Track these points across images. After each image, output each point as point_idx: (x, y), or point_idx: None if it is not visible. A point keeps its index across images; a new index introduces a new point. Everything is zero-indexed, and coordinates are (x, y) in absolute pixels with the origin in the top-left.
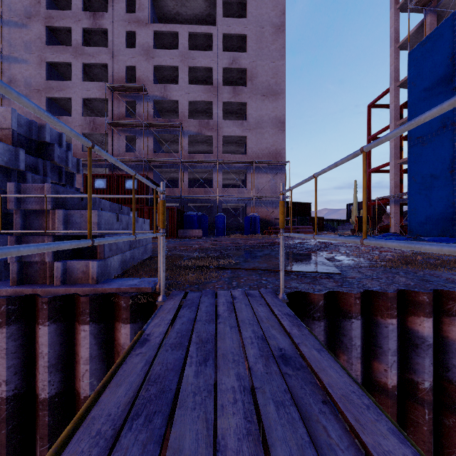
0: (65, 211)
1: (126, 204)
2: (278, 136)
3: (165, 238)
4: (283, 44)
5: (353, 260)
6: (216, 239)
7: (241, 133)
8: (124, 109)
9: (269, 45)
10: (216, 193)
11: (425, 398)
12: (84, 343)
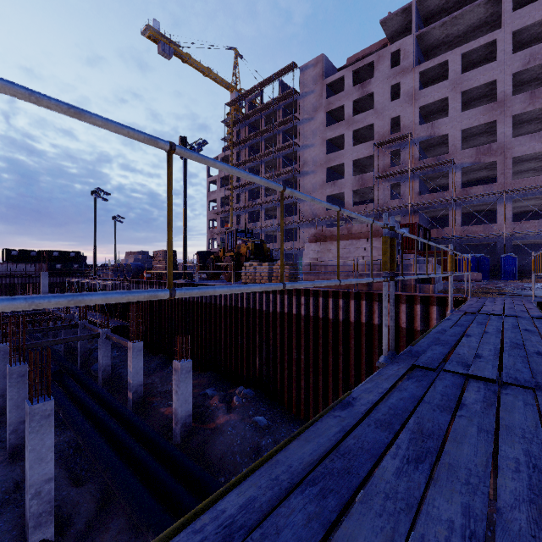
0: (419, 264)
1: None
2: None
3: None
4: None
5: None
6: (501, 283)
7: None
8: (388, 160)
9: None
10: (501, 229)
11: None
12: (434, 313)
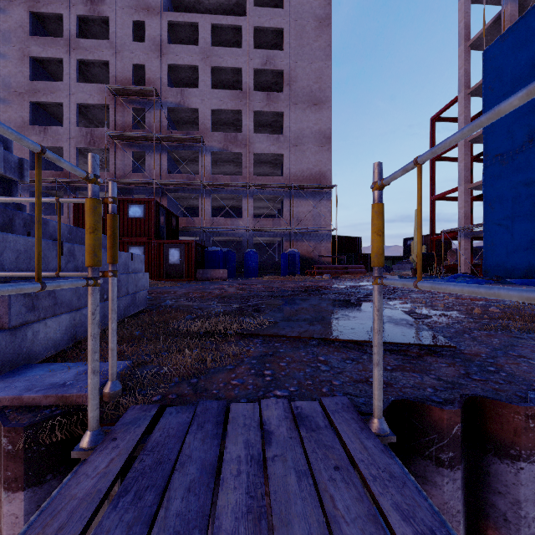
0: None
1: (129, 237)
2: (323, 154)
3: (180, 280)
4: (329, 41)
5: (447, 315)
6: (246, 282)
7: (277, 150)
8: (130, 118)
9: (311, 42)
10: (245, 224)
11: None
12: None
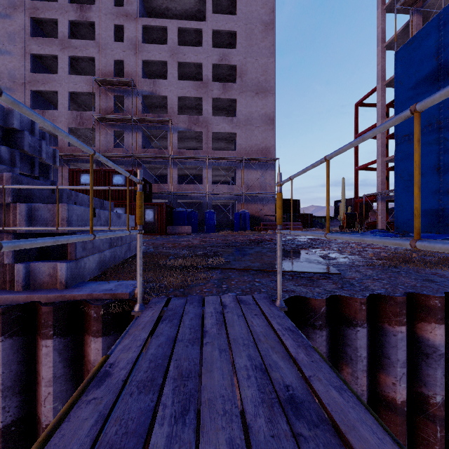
0: (28, 204)
1: (113, 200)
2: (268, 133)
3: (154, 234)
4: (273, 42)
5: (348, 258)
6: (206, 236)
7: (231, 130)
8: (112, 103)
9: (259, 42)
10: (205, 189)
11: (436, 414)
12: (46, 361)
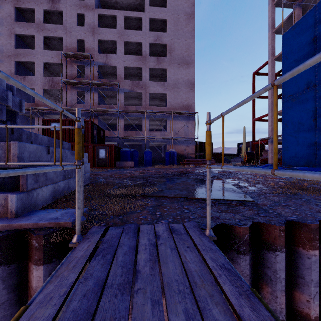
0: None
1: None
2: (190, 94)
3: (106, 168)
4: (193, 27)
5: (255, 186)
6: (144, 169)
7: (163, 91)
8: (75, 71)
9: (183, 27)
10: (144, 135)
11: None
12: None
